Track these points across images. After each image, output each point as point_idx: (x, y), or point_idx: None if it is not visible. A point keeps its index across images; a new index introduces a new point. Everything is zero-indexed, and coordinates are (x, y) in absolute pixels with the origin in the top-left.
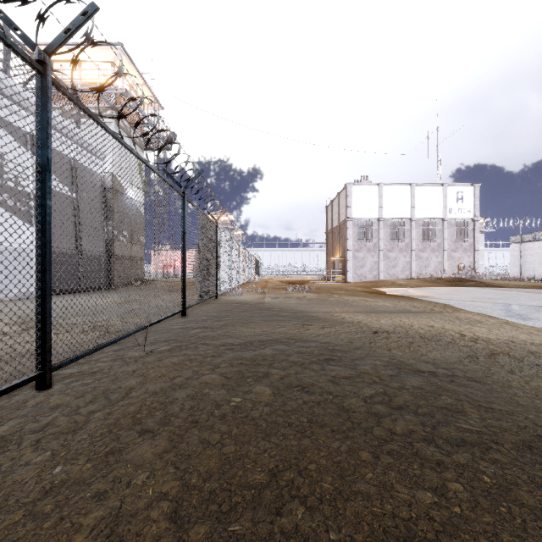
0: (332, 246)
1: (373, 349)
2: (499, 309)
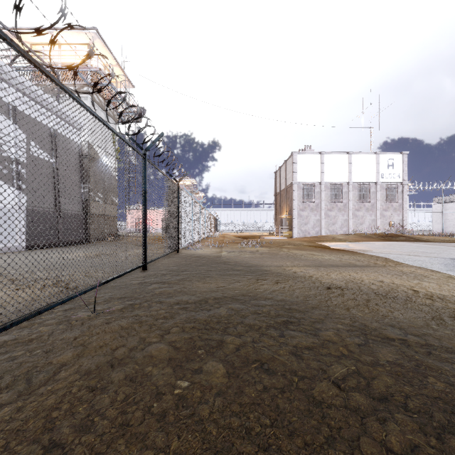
0: (280, 206)
1: (331, 308)
2: (437, 263)
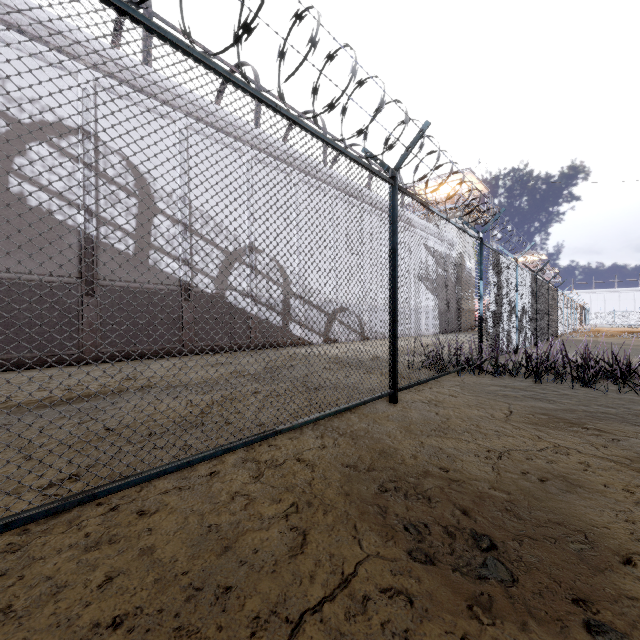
0: None
1: None
2: None
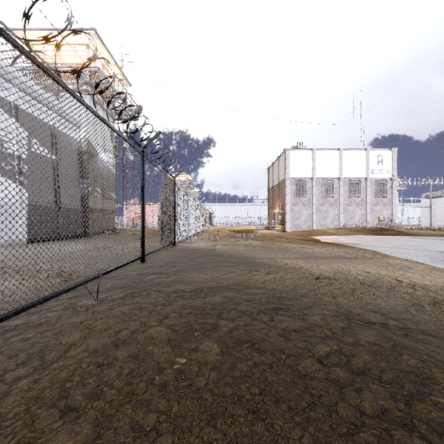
0: (273, 201)
1: (319, 296)
2: (423, 255)
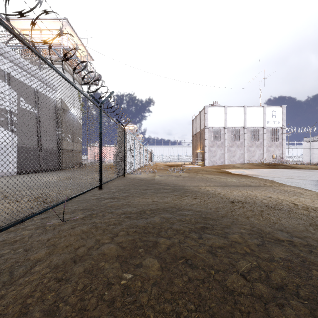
0: (196, 144)
1: (235, 217)
2: (309, 184)
